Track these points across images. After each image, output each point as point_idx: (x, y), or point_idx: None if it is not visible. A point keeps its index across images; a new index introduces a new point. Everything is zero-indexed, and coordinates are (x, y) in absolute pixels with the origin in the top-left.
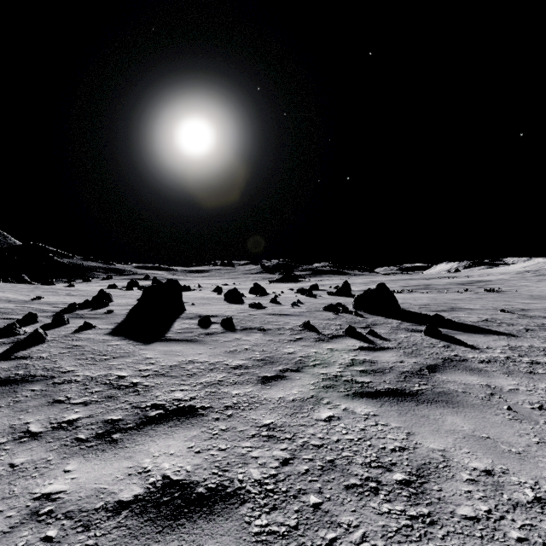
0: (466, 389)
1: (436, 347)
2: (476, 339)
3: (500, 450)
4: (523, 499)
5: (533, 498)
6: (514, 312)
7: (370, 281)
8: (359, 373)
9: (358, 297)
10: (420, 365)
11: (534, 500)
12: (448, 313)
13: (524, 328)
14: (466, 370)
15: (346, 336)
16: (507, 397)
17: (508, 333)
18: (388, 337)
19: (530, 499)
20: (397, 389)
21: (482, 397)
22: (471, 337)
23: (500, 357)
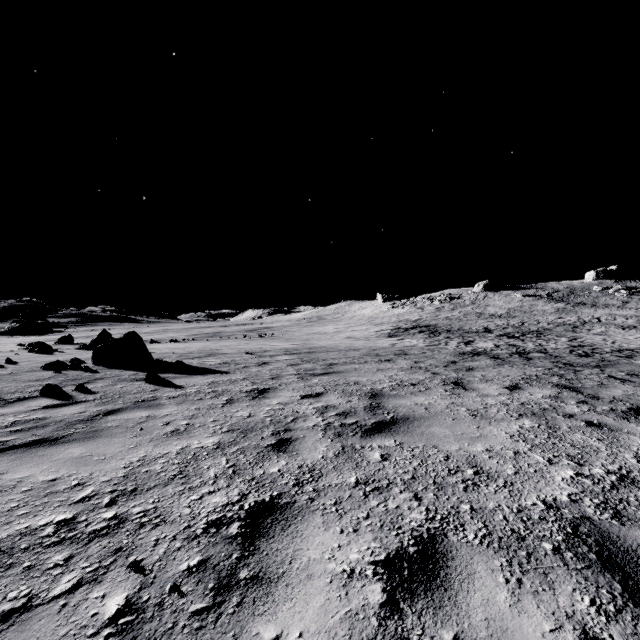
0: (123, 423)
1: (142, 392)
2: (193, 379)
3: (89, 461)
4: (63, 488)
5: (74, 485)
6: (256, 354)
7: (161, 330)
8: (8, 433)
9: (98, 349)
10: (101, 411)
11: (73, 486)
12: (199, 359)
13: (245, 365)
14: (145, 408)
15: (40, 397)
16: (152, 422)
17: (226, 371)
18: (100, 390)
19: (70, 486)
20: (42, 439)
21: (129, 427)
22: (190, 378)
23: (191, 392)
